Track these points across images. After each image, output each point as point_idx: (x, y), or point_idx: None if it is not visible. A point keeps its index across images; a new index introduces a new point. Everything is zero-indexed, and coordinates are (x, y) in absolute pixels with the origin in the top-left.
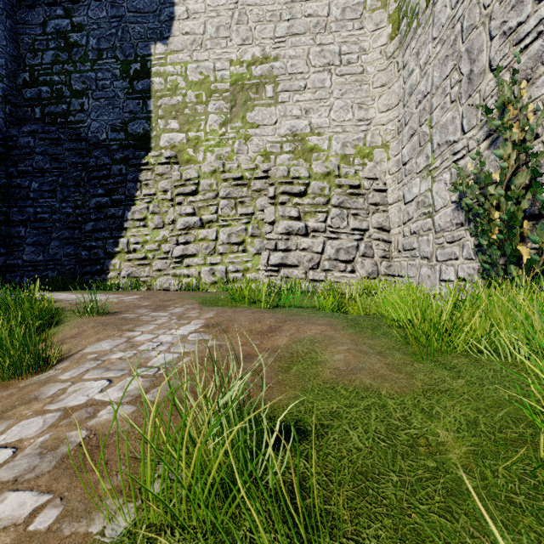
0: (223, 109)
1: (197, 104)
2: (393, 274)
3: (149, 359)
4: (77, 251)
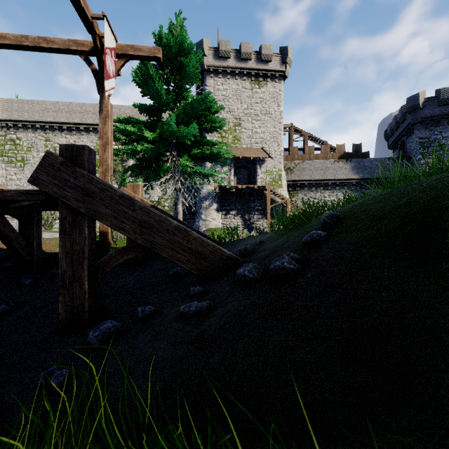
0: None
1: None
2: None
3: None
4: None
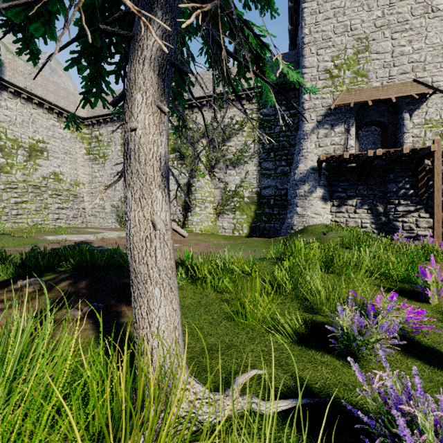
0: (26, 155)
1: (12, 149)
2: (87, 222)
3: (103, 230)
4: None
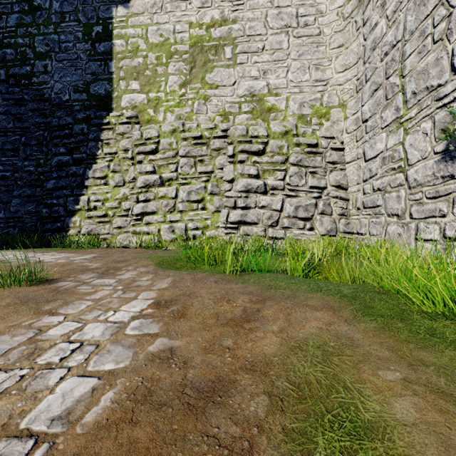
0: (183, 70)
1: (157, 66)
2: (351, 231)
3: (36, 398)
4: (39, 208)
